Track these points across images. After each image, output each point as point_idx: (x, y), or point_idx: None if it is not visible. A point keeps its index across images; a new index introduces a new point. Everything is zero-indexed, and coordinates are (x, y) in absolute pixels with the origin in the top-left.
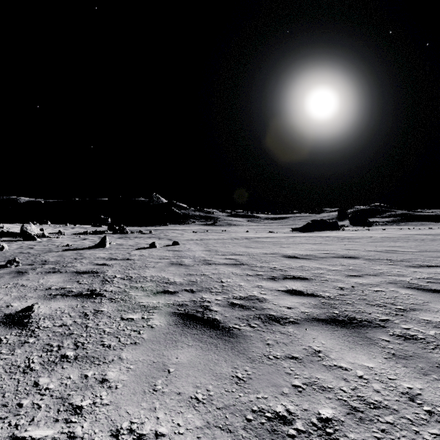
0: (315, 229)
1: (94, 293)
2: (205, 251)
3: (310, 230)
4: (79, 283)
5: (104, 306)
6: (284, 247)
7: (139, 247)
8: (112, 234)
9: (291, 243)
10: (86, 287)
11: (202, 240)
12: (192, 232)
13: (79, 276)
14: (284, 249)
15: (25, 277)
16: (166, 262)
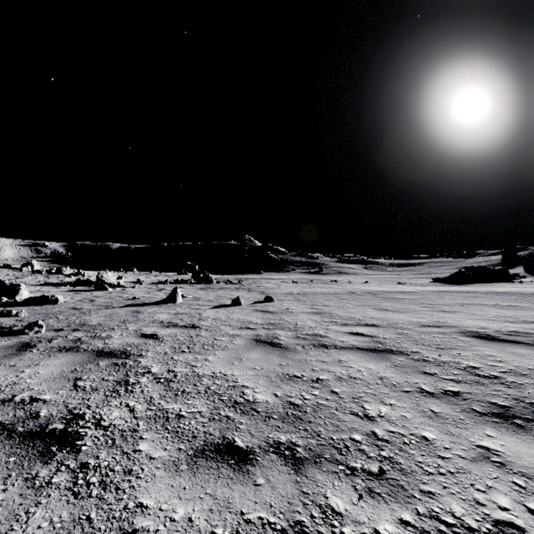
0: (472, 280)
1: (69, 430)
2: (312, 316)
3: (462, 282)
4: (73, 386)
5: (31, 521)
6: (447, 312)
7: (218, 303)
8: (195, 284)
9: (452, 303)
10: (73, 404)
11: (305, 294)
12: (291, 283)
13: (94, 362)
14: (451, 317)
15: (16, 359)
16: (247, 338)
